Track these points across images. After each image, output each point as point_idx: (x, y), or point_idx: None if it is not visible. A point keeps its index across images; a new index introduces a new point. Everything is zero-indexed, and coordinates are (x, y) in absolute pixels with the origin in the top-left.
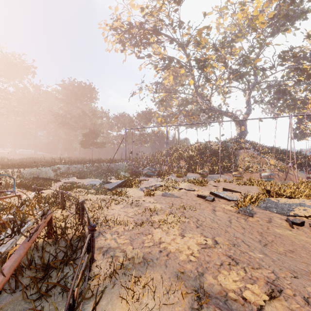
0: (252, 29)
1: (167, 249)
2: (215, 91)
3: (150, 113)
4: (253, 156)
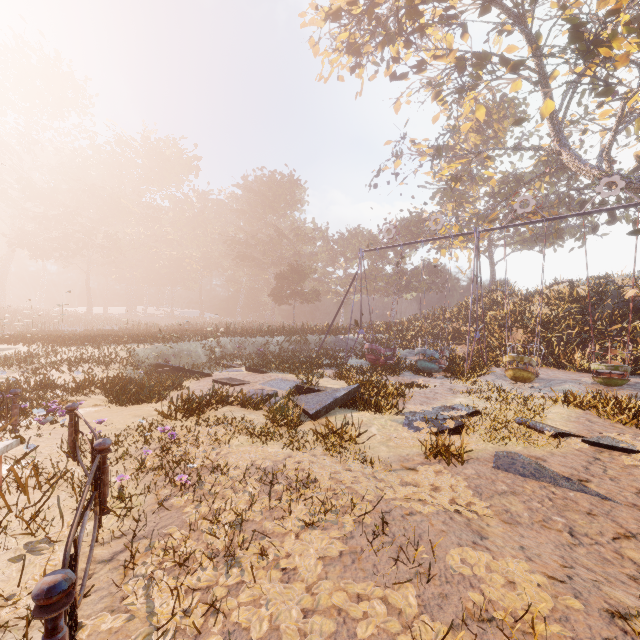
0: None
1: None
2: (627, 125)
3: (418, 222)
4: None
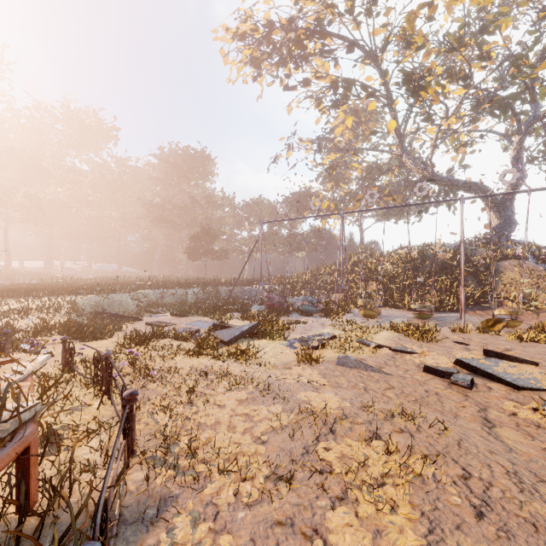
0: None
1: None
2: (443, 140)
3: (307, 196)
4: (536, 275)
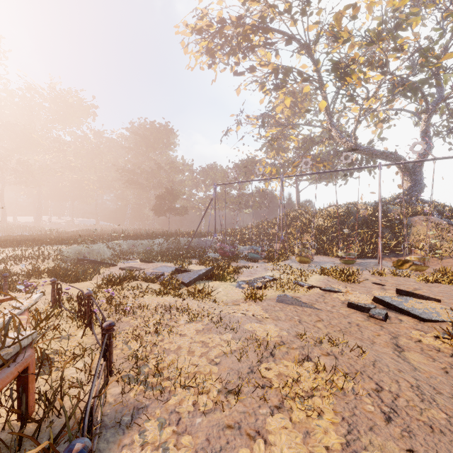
0: None
1: None
2: (364, 117)
3: (253, 163)
4: (440, 228)
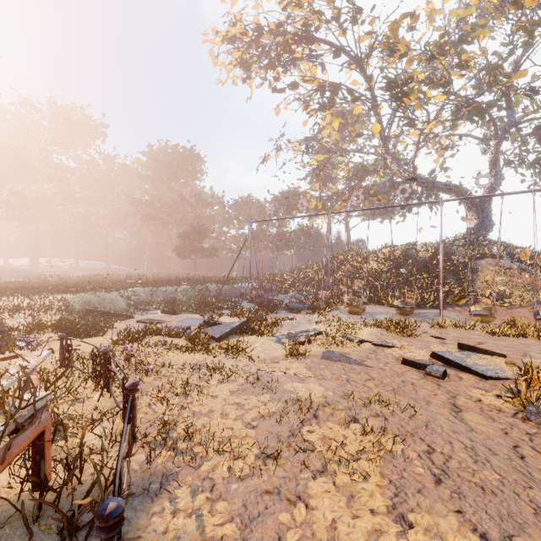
0: (512, 4)
1: None
2: (425, 144)
3: (295, 195)
4: (510, 273)
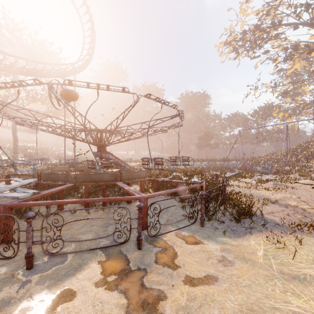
0: None
1: (263, 195)
2: None
3: (270, 108)
4: None
